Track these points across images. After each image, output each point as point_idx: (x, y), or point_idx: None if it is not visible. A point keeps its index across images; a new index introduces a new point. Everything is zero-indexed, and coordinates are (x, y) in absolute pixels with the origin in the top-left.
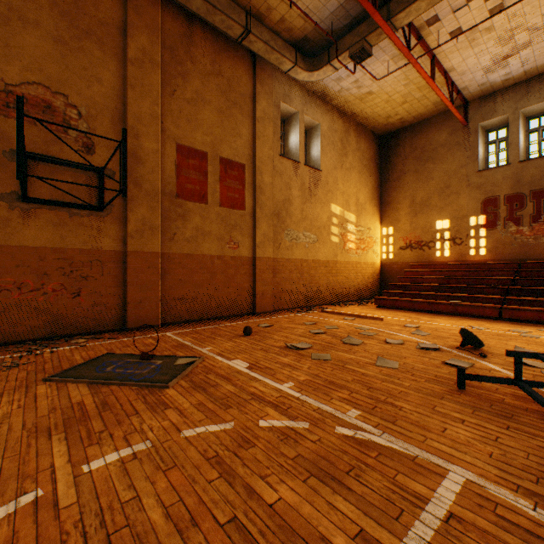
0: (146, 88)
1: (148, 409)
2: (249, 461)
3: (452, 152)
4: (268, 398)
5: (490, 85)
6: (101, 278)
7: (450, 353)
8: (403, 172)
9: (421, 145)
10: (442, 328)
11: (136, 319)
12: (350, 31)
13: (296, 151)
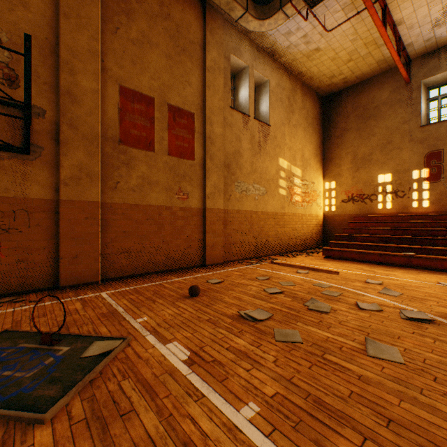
0: (83, 20)
1: None
2: None
3: (394, 109)
4: None
5: (435, 41)
6: (27, 230)
7: None
8: (345, 129)
9: (363, 104)
10: (408, 285)
11: (71, 275)
12: None
13: (246, 105)
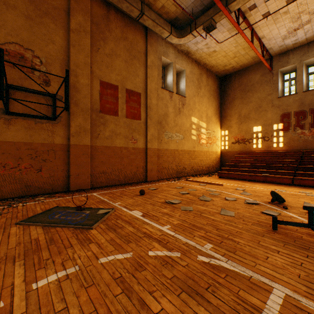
0: (81, 47)
1: (78, 243)
2: (142, 280)
3: (263, 86)
4: (154, 236)
5: (285, 46)
6: (54, 160)
7: (265, 206)
8: (234, 98)
9: (244, 82)
10: (258, 190)
11: (75, 185)
12: (203, 14)
13: (171, 85)
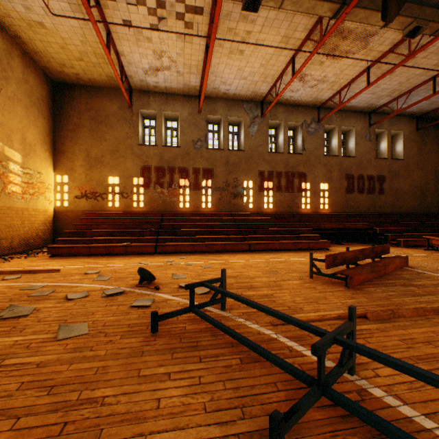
0: None
1: None
2: None
3: (122, 124)
4: None
5: (147, 84)
6: None
7: (134, 293)
8: (79, 125)
9: (96, 108)
10: (120, 269)
11: None
12: None
13: None
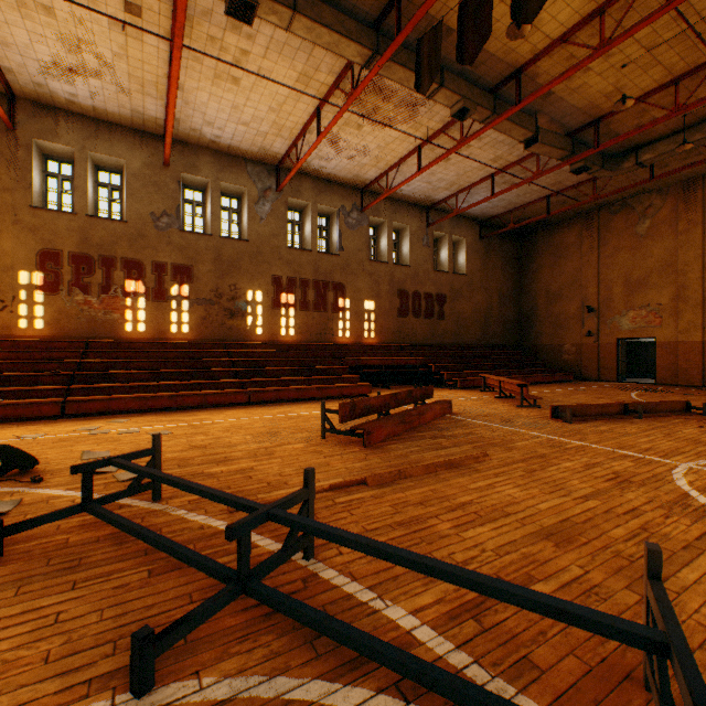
0: None
1: None
2: None
3: None
4: None
5: (51, 94)
6: None
7: None
8: None
9: None
10: None
11: None
12: None
13: None
